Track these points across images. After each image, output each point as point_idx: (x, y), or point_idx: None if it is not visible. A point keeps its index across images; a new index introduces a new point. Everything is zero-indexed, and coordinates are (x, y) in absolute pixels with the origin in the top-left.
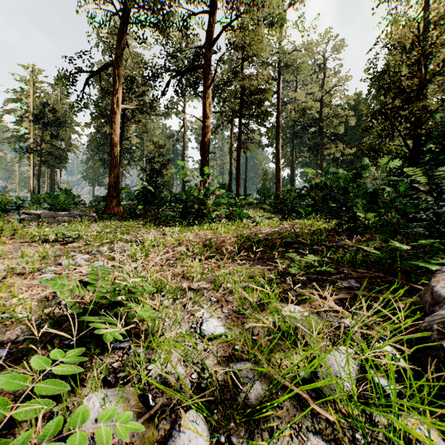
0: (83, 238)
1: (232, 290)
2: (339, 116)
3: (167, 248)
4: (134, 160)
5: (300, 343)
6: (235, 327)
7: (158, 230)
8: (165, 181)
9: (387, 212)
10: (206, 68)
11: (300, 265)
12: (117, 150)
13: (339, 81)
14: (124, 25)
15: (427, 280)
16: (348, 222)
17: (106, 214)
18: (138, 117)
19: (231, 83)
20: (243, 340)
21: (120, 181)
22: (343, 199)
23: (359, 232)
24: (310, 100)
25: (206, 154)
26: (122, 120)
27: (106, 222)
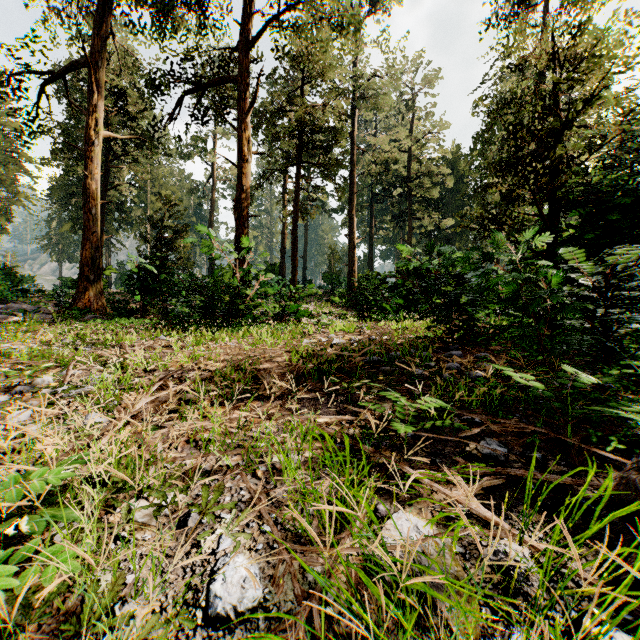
0: (12, 356)
1: (282, 471)
2: (434, 175)
3: (167, 379)
4: (131, 223)
5: (428, 621)
6: (286, 579)
7: (160, 339)
8: (180, 258)
9: (503, 310)
10: (244, 84)
11: (404, 414)
12: (96, 205)
13: (434, 127)
14: (109, 1)
15: (608, 435)
16: (462, 329)
17: (75, 309)
18: (135, 155)
19: (284, 113)
20: (305, 637)
21: (107, 255)
22: (454, 293)
23: (476, 343)
24: (396, 149)
25: (245, 217)
26: (107, 157)
27: (72, 324)
